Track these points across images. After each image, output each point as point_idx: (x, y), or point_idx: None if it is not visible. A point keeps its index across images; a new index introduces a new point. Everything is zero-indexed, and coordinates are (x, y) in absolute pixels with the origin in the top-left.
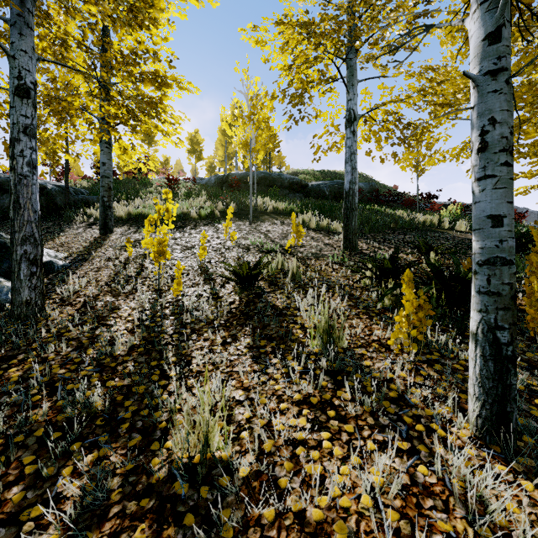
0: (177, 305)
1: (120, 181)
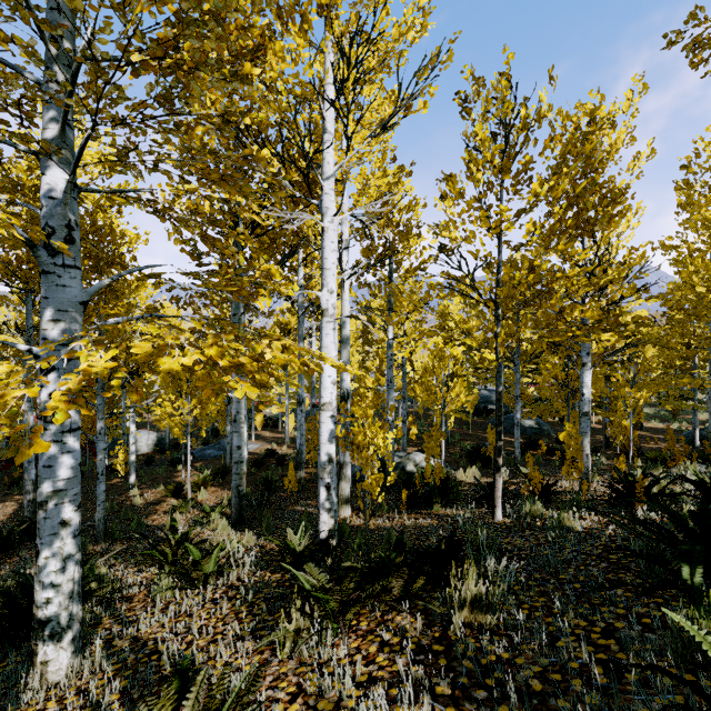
0: None
1: None
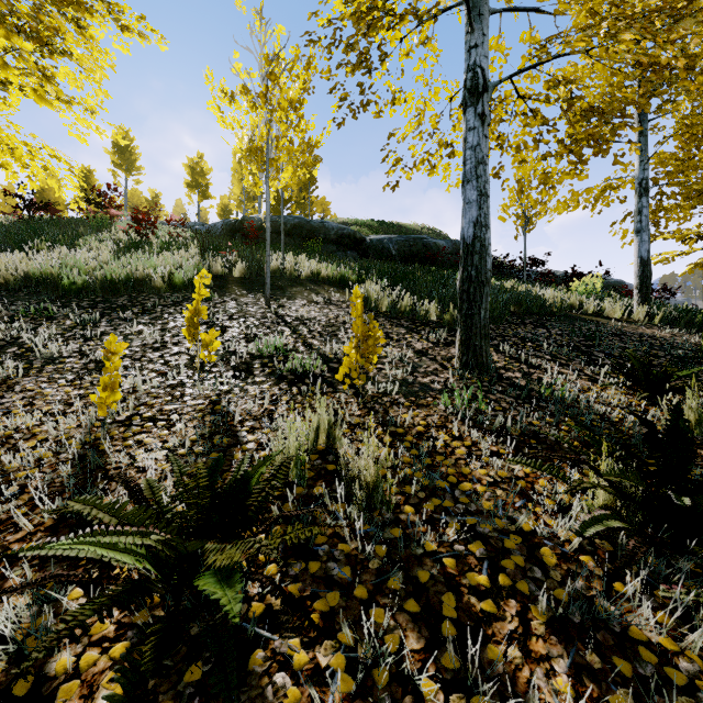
0: None
1: (57, 221)
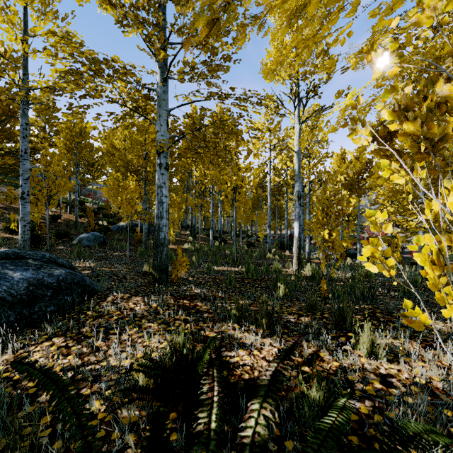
0: None
1: None
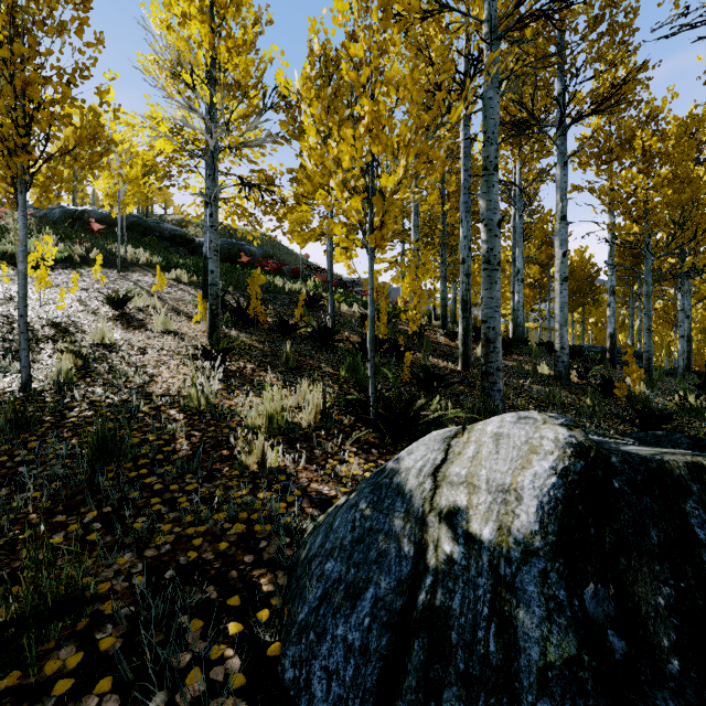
0: (64, 315)
1: None
